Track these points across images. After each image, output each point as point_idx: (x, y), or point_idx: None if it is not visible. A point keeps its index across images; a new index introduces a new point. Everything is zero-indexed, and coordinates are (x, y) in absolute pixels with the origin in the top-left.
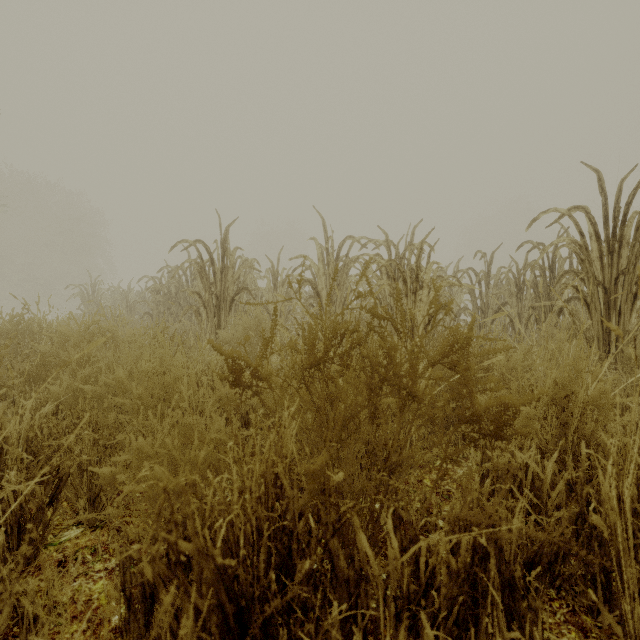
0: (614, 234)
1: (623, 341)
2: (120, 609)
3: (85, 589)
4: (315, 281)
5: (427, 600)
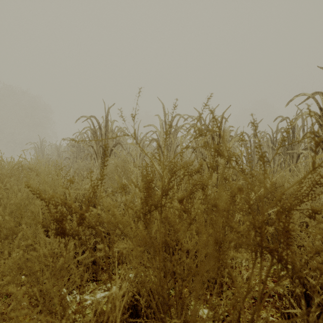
0: None
1: None
2: None
3: None
4: (158, 139)
5: None
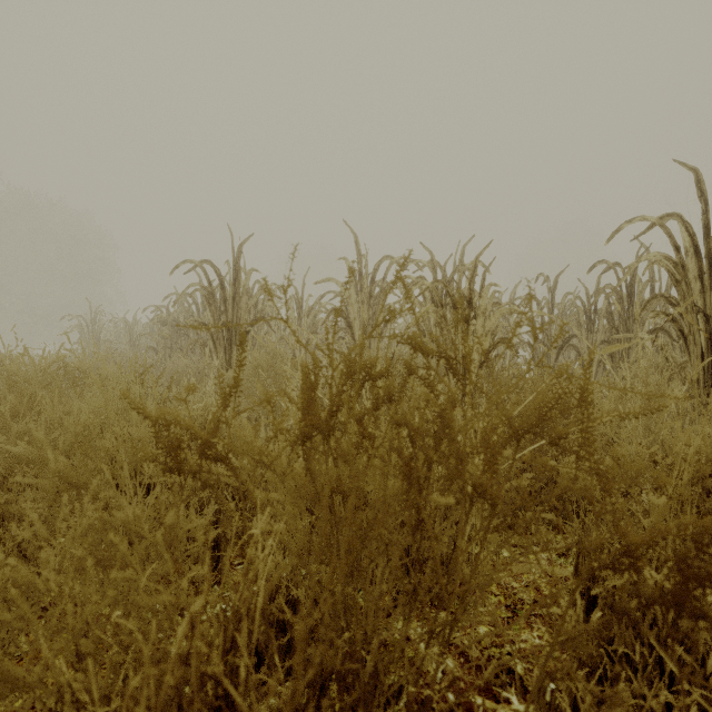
0: None
1: None
2: None
3: None
4: (347, 310)
5: None
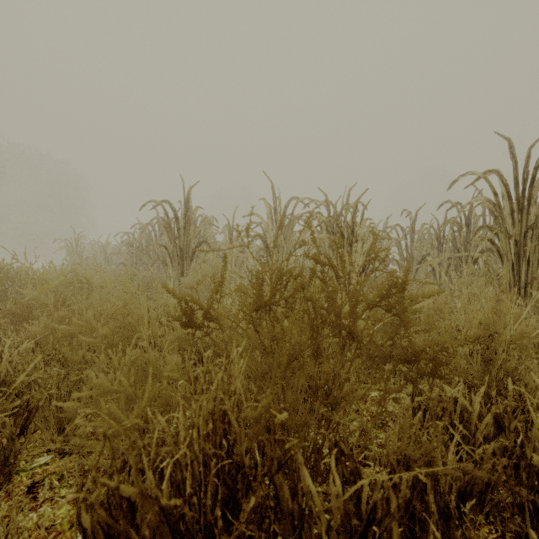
0: (523, 194)
1: (531, 287)
2: (76, 538)
3: (50, 514)
4: (265, 236)
5: (368, 533)
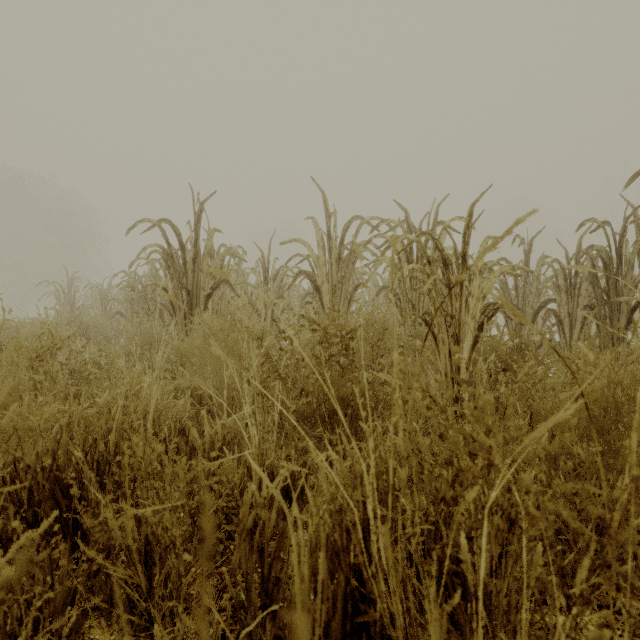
0: None
1: None
2: None
3: None
4: (314, 274)
5: None
